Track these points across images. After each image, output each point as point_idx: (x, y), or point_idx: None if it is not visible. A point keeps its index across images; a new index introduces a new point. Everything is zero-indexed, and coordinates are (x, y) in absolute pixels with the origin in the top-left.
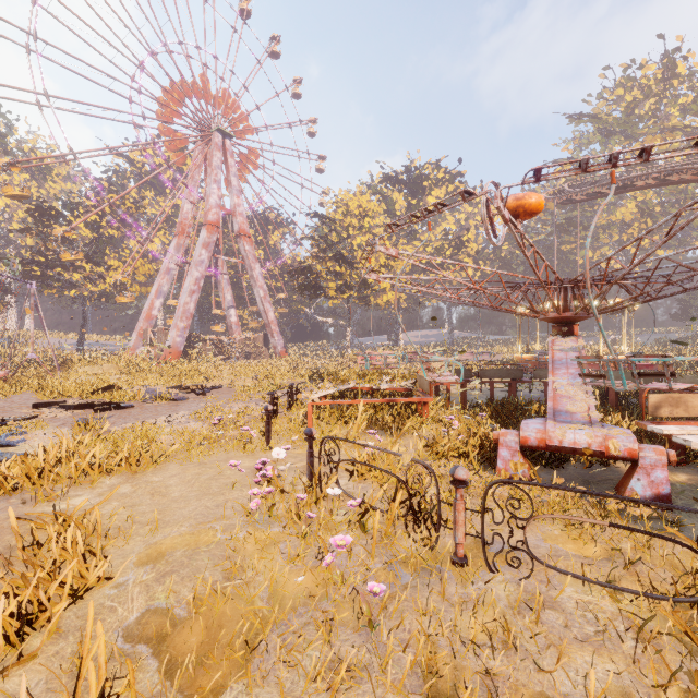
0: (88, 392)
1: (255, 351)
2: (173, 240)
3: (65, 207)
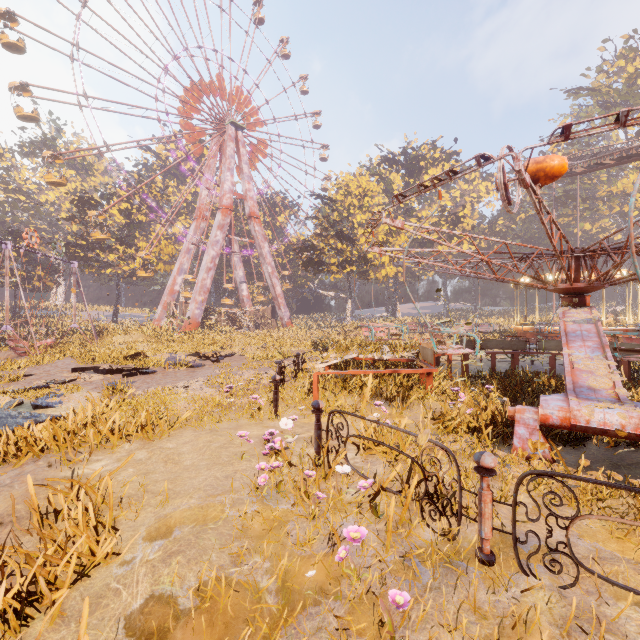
0: (119, 358)
1: (264, 322)
2: (193, 223)
3: (103, 197)
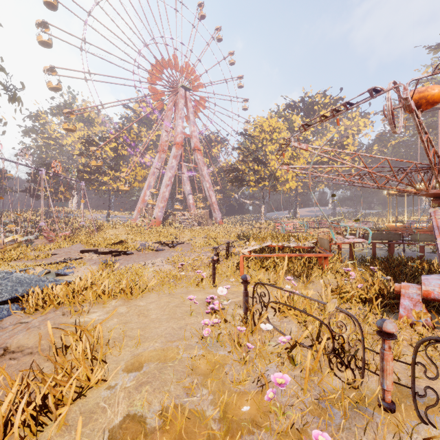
0: (110, 244)
1: (204, 221)
2: (157, 155)
3: (100, 140)
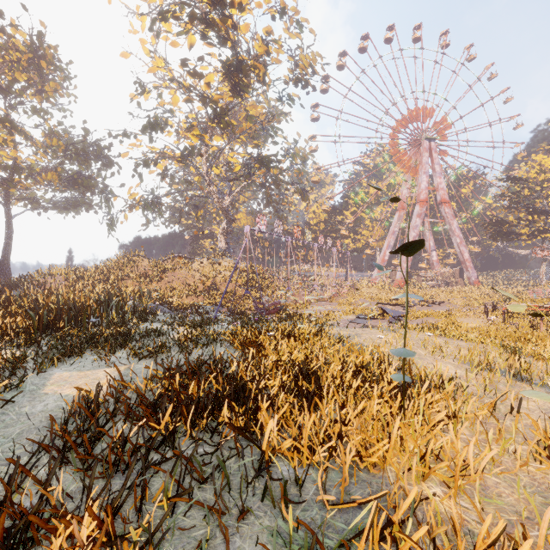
0: (387, 300)
1: (452, 281)
2: (396, 213)
3: (342, 207)
